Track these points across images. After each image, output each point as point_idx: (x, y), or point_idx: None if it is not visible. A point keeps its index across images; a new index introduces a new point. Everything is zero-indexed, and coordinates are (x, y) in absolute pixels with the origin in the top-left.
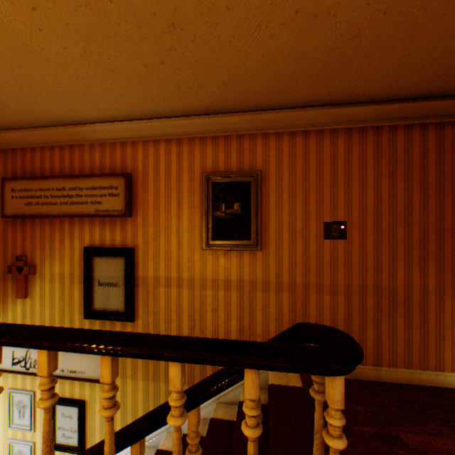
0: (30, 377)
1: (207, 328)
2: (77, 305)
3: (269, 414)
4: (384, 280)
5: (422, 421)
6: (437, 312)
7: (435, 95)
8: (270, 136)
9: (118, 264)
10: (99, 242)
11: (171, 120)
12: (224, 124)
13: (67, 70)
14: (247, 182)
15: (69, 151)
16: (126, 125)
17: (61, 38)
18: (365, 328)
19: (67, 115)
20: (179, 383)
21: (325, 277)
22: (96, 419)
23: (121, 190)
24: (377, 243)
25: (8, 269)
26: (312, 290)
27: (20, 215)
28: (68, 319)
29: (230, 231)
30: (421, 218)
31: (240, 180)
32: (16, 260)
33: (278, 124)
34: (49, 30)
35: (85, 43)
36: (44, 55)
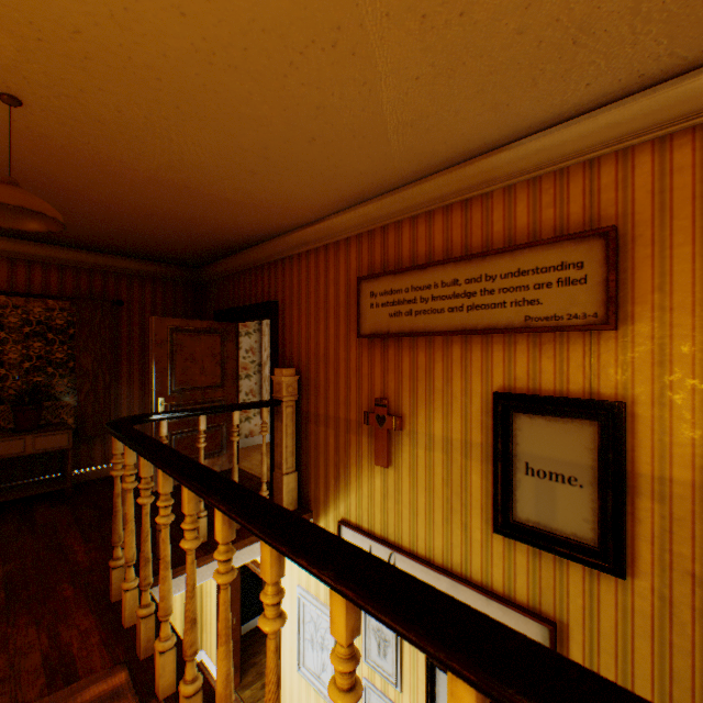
0: None
1: None
2: (474, 500)
3: None
4: None
5: None
6: None
7: None
8: None
9: (574, 436)
10: (525, 383)
11: None
12: None
13: None
14: None
15: (459, 212)
16: (607, 114)
17: None
18: None
19: (476, 134)
20: None
21: None
22: None
23: (589, 270)
24: None
25: (361, 417)
26: None
27: (382, 333)
28: (457, 522)
29: None
30: None
31: None
32: (374, 405)
33: None
34: None
35: None
36: None
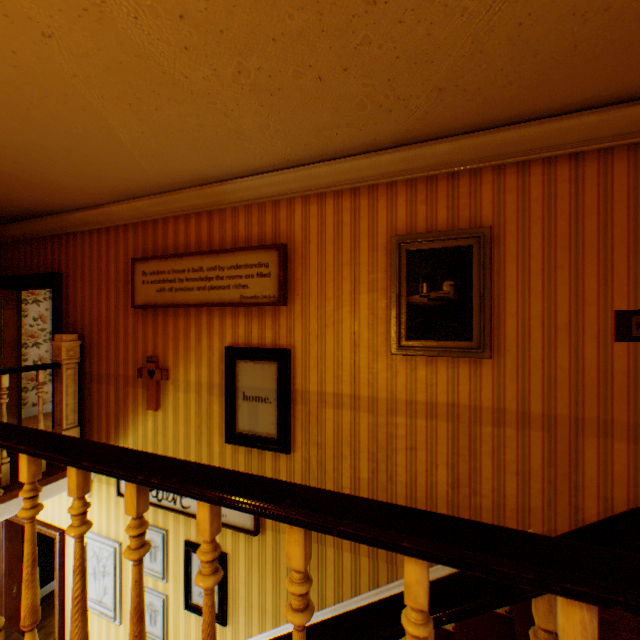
0: (162, 511)
1: (398, 475)
2: (216, 424)
3: (521, 639)
4: None
5: None
6: None
7: None
8: (506, 169)
9: (268, 372)
10: (244, 340)
11: (344, 162)
12: (426, 159)
13: (213, 104)
14: (464, 247)
15: (206, 219)
16: (279, 176)
17: (211, 55)
18: None
19: (206, 171)
20: (423, 596)
21: (617, 409)
22: (240, 580)
23: (272, 269)
24: None
25: (138, 373)
26: (589, 430)
27: (152, 304)
28: (206, 442)
29: (436, 326)
30: None
31: (453, 244)
32: (147, 361)
33: (522, 148)
34: (197, 47)
35: (241, 58)
36: (187, 87)
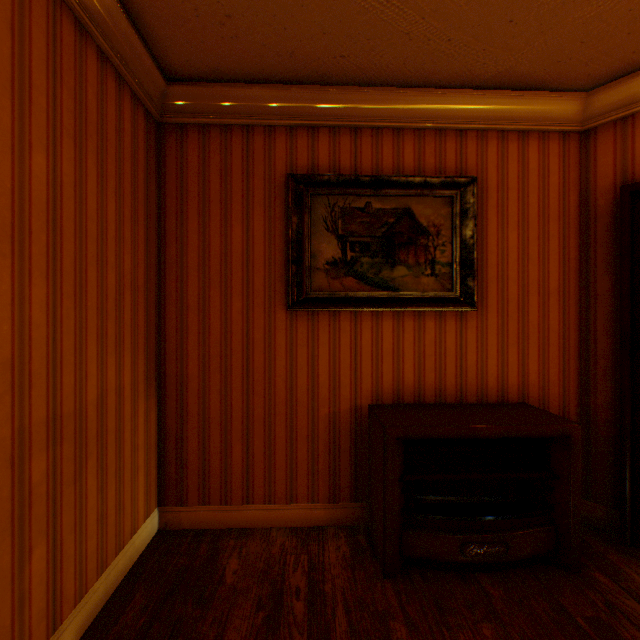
0: None
1: None
2: None
3: None
4: (69, 397)
5: (195, 635)
6: (134, 430)
7: (149, 39)
8: None
9: None
10: None
11: None
12: None
13: None
14: None
15: None
16: None
17: None
18: (31, 554)
19: None
20: None
21: None
22: None
23: None
24: (57, 303)
25: None
26: None
27: None
28: None
29: None
30: (119, 257)
31: None
32: None
33: None
34: None
35: None
36: None
